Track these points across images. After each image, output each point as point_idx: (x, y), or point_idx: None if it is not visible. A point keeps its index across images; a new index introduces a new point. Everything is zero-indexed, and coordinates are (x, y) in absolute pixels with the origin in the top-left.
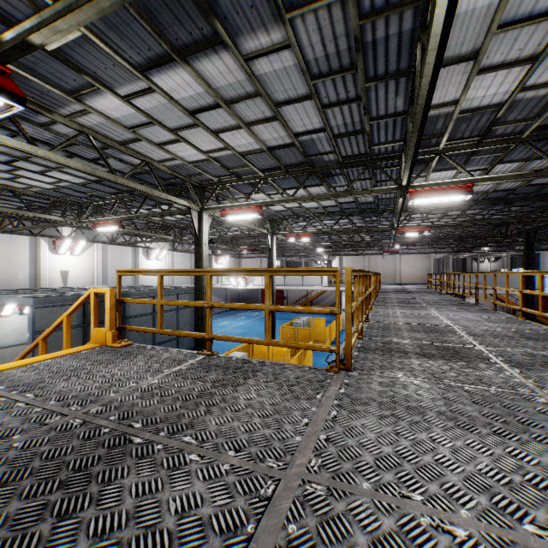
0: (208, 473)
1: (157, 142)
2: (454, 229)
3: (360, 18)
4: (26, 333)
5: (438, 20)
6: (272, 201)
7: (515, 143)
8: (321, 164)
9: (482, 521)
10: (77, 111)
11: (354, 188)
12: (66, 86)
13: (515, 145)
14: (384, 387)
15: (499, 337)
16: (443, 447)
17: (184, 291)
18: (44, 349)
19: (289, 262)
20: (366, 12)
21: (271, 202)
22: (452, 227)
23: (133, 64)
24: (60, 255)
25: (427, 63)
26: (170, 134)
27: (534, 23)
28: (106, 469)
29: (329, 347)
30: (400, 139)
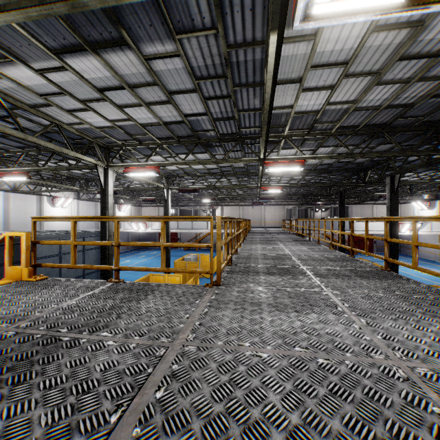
0: (121, 349)
1: (67, 109)
2: (299, 188)
3: (228, 46)
4: None
5: (271, 64)
6: (167, 163)
7: (329, 135)
8: (205, 138)
9: (276, 350)
10: None
11: (229, 157)
12: None
13: (328, 137)
14: (240, 293)
15: (315, 260)
16: (267, 320)
17: (90, 235)
18: None
19: (182, 210)
20: (231, 43)
21: (166, 164)
22: (297, 187)
23: (48, 47)
24: None
25: (267, 86)
26: (80, 104)
27: (330, 68)
28: (44, 357)
29: (206, 270)
30: (259, 125)
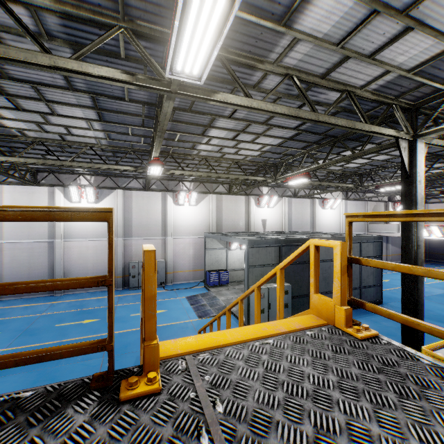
0: None
1: (369, 52)
2: None
3: None
4: (243, 262)
5: None
6: None
7: None
8: None
9: None
10: (284, 49)
11: None
12: (278, 11)
13: None
14: None
15: None
16: None
17: (367, 240)
18: (258, 298)
19: None
20: None
21: None
22: None
23: None
24: (261, 208)
25: None
26: (395, 25)
27: None
28: None
29: None
30: None
